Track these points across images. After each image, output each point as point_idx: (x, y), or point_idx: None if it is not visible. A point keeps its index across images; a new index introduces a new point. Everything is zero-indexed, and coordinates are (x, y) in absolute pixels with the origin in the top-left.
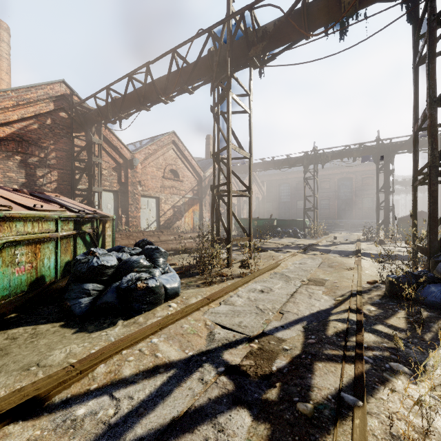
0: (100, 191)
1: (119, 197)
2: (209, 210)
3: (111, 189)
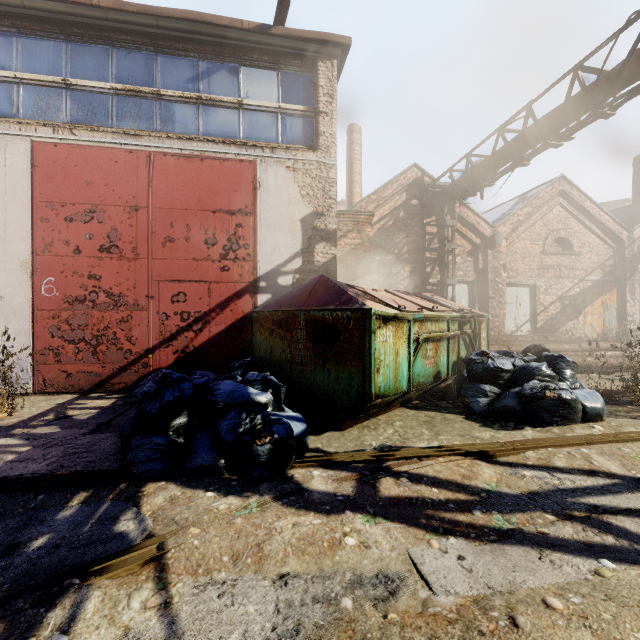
0: (454, 284)
1: (475, 289)
2: None
3: (465, 280)
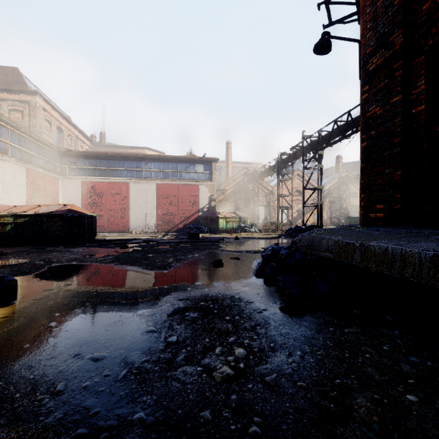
0: (257, 207)
1: (266, 208)
2: (328, 211)
3: (263, 205)
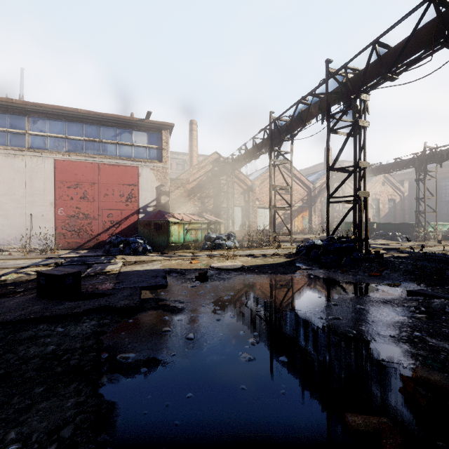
0: (232, 207)
1: (244, 210)
2: (319, 215)
3: (240, 205)
